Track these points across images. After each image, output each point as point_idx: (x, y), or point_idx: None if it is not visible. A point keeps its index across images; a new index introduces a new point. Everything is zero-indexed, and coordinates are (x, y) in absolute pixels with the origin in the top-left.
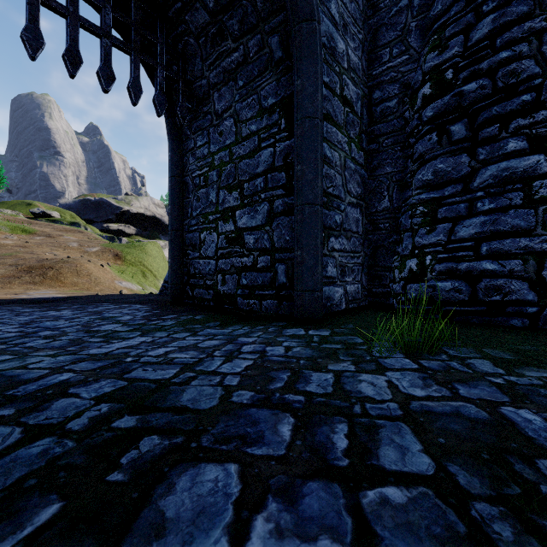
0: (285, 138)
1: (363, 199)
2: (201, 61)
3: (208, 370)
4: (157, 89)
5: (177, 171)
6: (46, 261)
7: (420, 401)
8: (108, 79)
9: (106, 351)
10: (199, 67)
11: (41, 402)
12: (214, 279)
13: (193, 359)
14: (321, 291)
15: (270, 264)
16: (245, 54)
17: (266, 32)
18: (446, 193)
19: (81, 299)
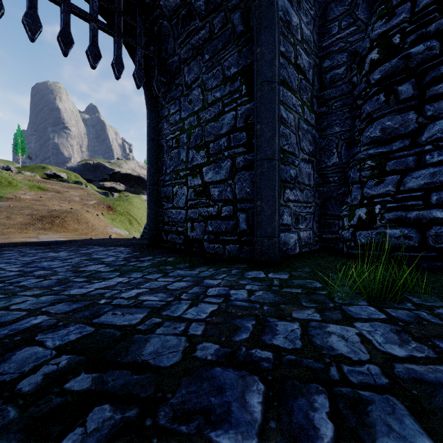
0: (246, 101)
1: (314, 156)
2: (173, 41)
3: (174, 315)
4: (137, 65)
5: (154, 135)
6: (54, 211)
7: (404, 363)
8: (95, 57)
9: (85, 292)
10: (172, 45)
11: (4, 352)
12: (185, 226)
13: (161, 302)
14: (279, 237)
15: (232, 213)
16: (211, 30)
17: (229, 10)
18: (394, 148)
19: (78, 242)
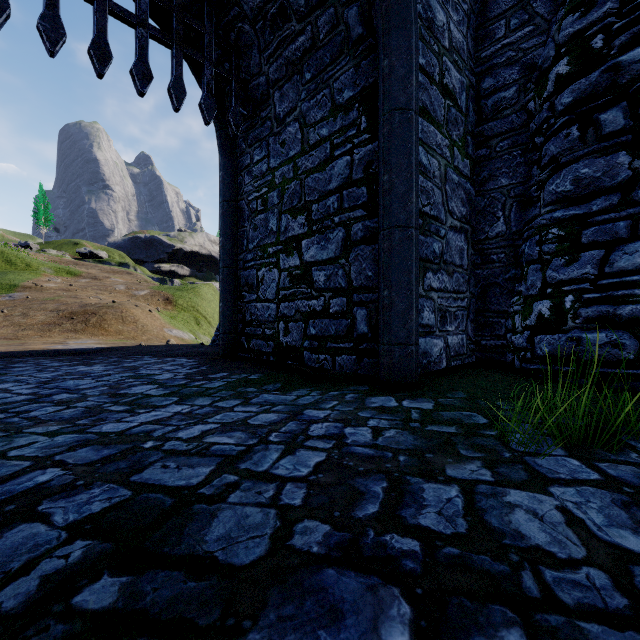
0: (367, 141)
1: (469, 222)
2: (258, 53)
3: (258, 470)
4: (204, 90)
5: (230, 194)
6: (89, 306)
7: None
8: (143, 79)
9: (123, 428)
10: (256, 60)
11: None
12: (275, 327)
13: (238, 447)
14: (417, 344)
15: (346, 308)
16: (314, 36)
17: (341, 4)
18: (594, 208)
19: (121, 351)
